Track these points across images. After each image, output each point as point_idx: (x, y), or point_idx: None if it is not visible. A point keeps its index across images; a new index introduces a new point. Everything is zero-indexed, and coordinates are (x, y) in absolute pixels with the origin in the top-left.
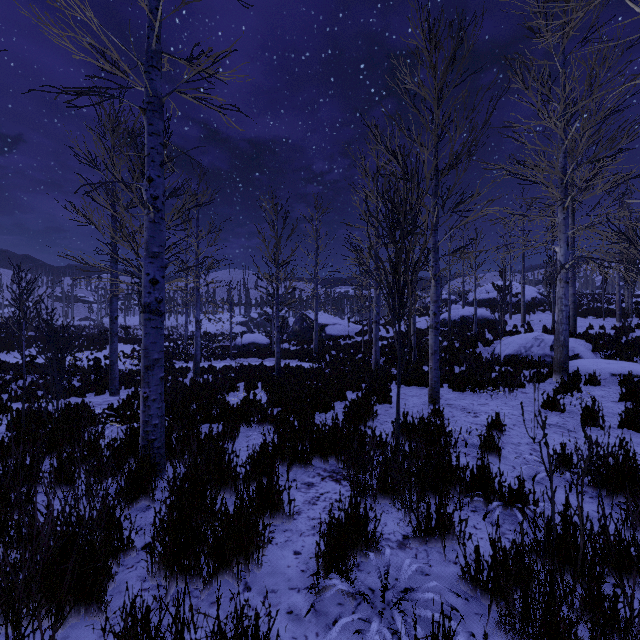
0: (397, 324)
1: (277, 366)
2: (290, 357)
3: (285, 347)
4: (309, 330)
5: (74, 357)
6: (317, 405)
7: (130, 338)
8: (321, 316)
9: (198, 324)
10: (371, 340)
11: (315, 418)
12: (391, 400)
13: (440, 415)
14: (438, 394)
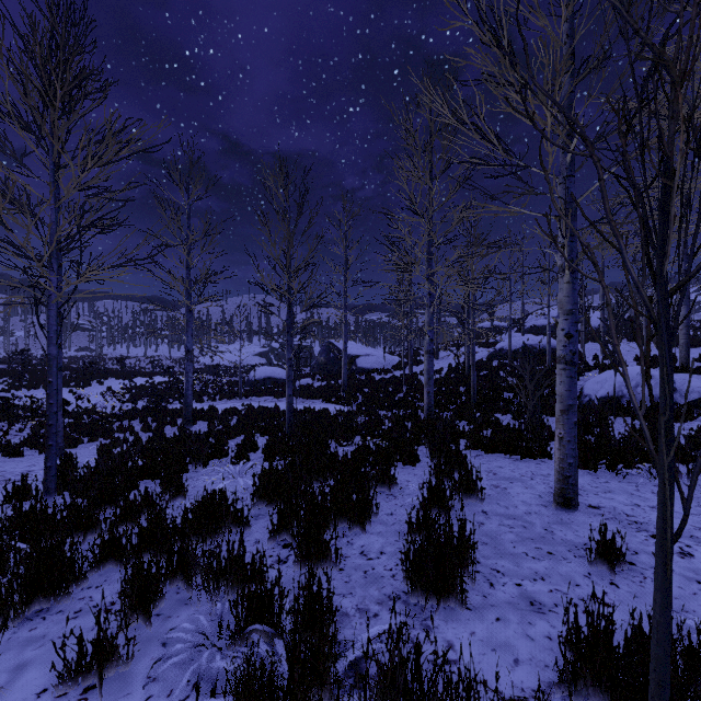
0: (442, 355)
1: (289, 415)
2: (312, 396)
3: (308, 383)
4: (337, 362)
5: (31, 398)
6: (345, 513)
7: (125, 371)
8: (351, 345)
9: (187, 355)
10: (413, 375)
11: (340, 561)
12: (482, 496)
13: (616, 556)
14: (575, 489)
